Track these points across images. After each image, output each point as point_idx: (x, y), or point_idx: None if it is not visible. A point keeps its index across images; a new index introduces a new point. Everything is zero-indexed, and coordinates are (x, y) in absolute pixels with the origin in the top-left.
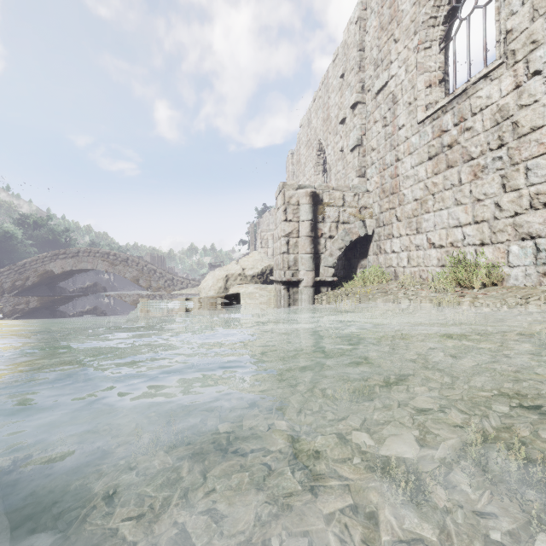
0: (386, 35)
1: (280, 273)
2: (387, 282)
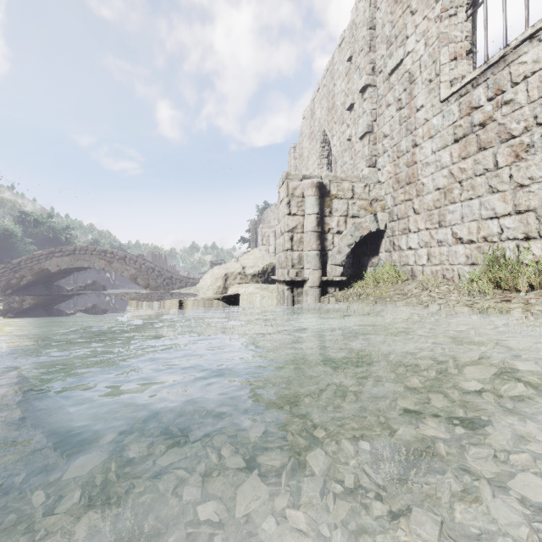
0: (400, 8)
1: (283, 272)
2: (403, 282)
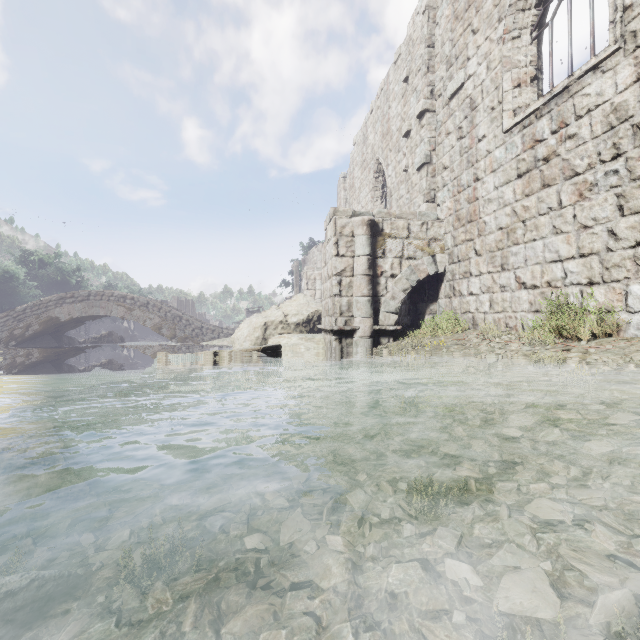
0: (461, 25)
1: (330, 320)
2: (464, 332)
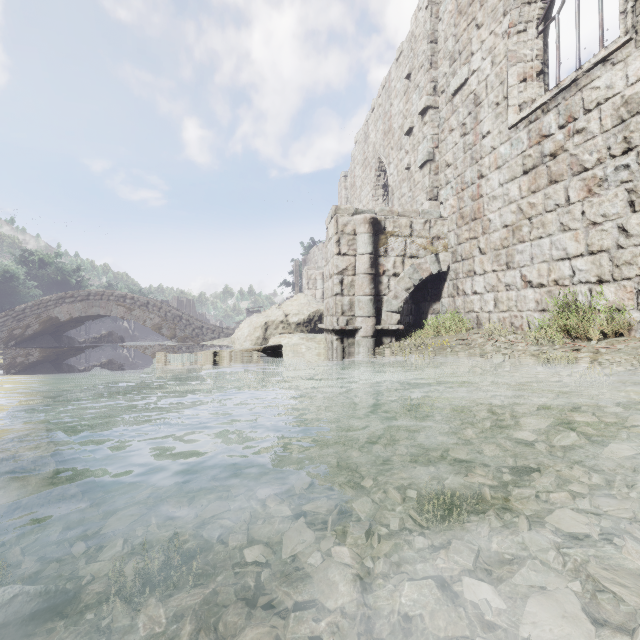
0: (465, 20)
1: (331, 320)
2: (468, 331)
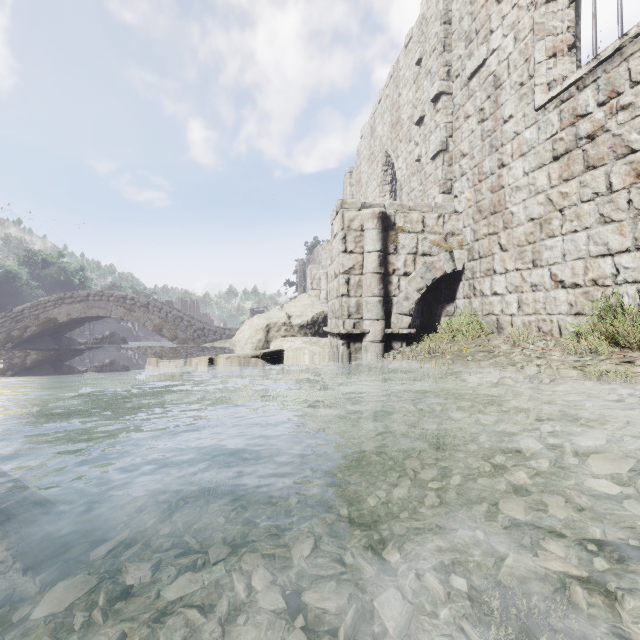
0: None
1: (337, 323)
2: (487, 336)
